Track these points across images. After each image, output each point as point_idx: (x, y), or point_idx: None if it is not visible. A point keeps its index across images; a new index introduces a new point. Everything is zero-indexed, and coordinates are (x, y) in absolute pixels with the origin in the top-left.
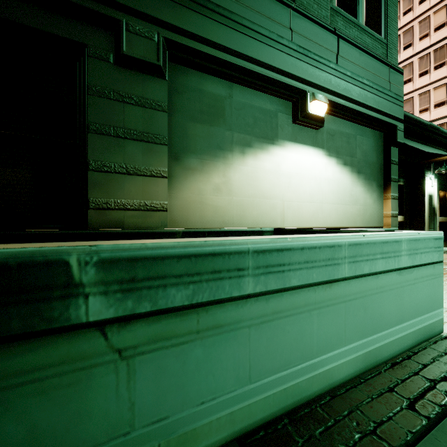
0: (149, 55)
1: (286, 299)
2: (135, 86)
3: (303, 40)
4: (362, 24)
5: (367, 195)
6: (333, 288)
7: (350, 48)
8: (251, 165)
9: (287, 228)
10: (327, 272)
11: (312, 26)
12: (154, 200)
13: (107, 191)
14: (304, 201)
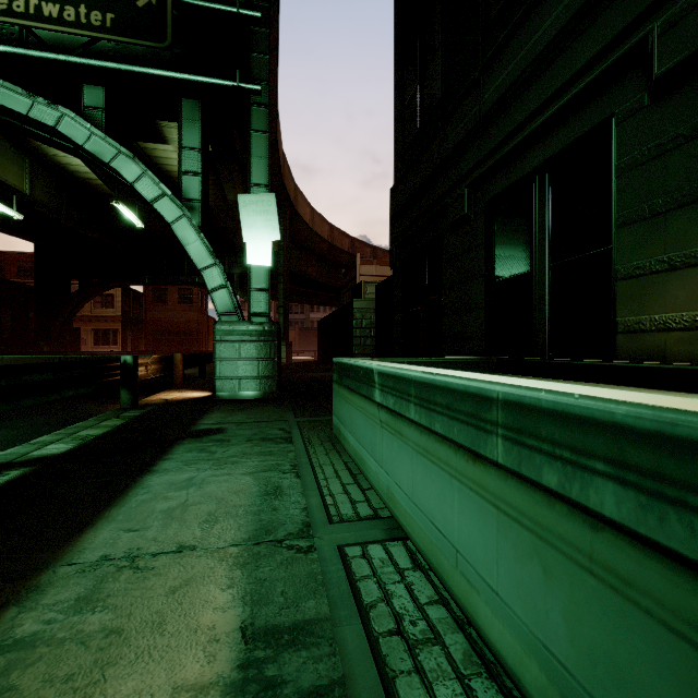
0: None
1: (432, 442)
2: (684, 110)
3: None
4: None
5: None
6: (478, 467)
7: None
8: None
9: None
10: (469, 434)
11: None
12: None
13: (640, 305)
14: None
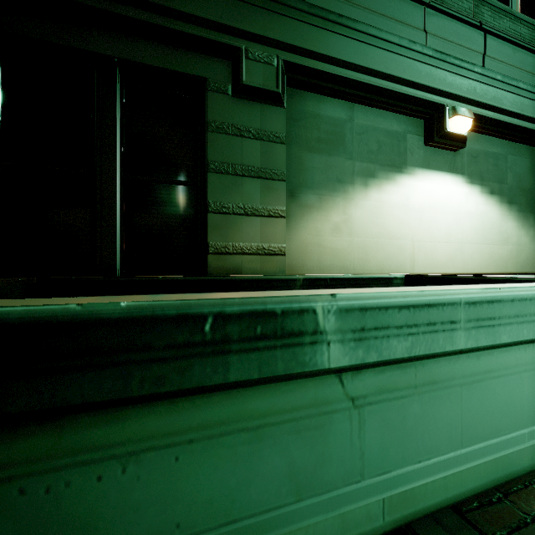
0: (268, 82)
1: (496, 357)
2: (252, 118)
3: (440, 43)
4: (516, 11)
5: (522, 231)
6: None
7: (500, 45)
8: (374, 199)
9: (425, 275)
10: None
11: (451, 24)
12: (272, 243)
13: (226, 234)
14: (438, 241)
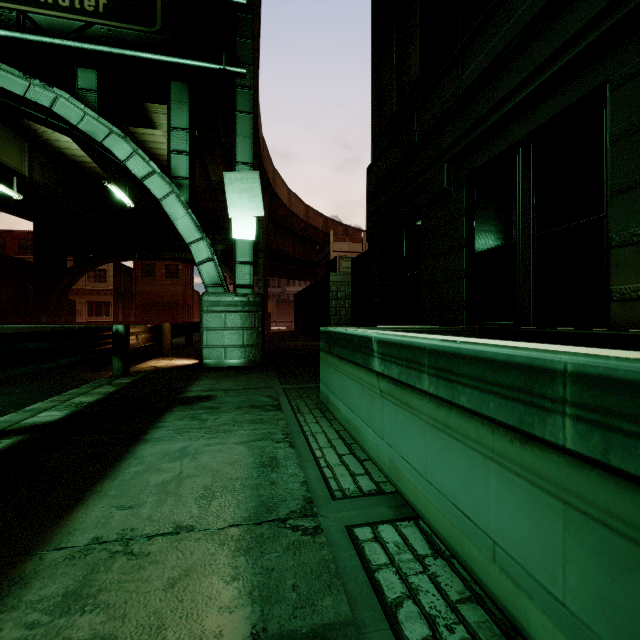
0: None
1: (455, 416)
2: None
3: None
4: None
5: None
6: (529, 450)
7: None
8: None
9: None
10: (515, 411)
11: None
12: None
13: (638, 272)
14: None
